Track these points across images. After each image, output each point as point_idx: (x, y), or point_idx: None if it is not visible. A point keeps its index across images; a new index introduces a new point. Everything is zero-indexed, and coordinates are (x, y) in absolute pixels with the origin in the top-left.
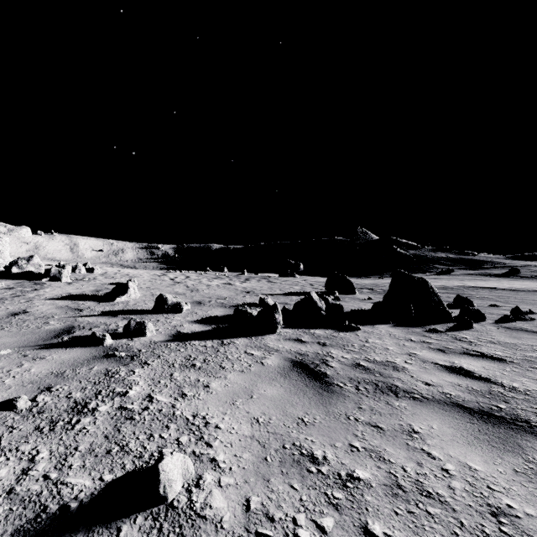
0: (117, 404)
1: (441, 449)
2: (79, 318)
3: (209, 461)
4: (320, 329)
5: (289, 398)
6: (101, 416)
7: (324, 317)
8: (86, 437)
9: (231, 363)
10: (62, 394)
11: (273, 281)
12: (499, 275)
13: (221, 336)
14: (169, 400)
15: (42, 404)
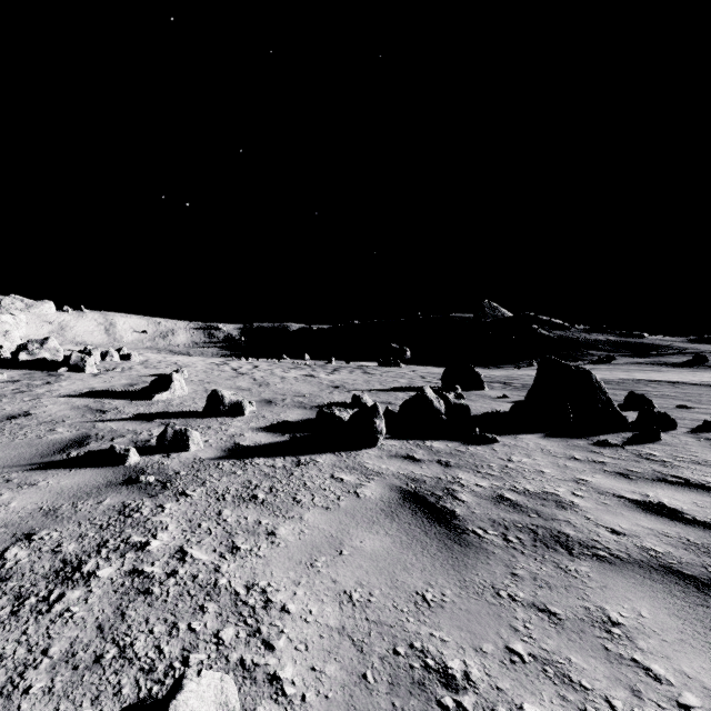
0: (128, 565)
1: (667, 660)
2: (99, 423)
3: (267, 680)
4: (440, 440)
5: (399, 555)
6: (100, 587)
7: (444, 423)
8: (66, 628)
9: (310, 494)
10: (47, 546)
11: (370, 372)
12: (679, 364)
13: (296, 451)
14: (210, 558)
15: (11, 564)
